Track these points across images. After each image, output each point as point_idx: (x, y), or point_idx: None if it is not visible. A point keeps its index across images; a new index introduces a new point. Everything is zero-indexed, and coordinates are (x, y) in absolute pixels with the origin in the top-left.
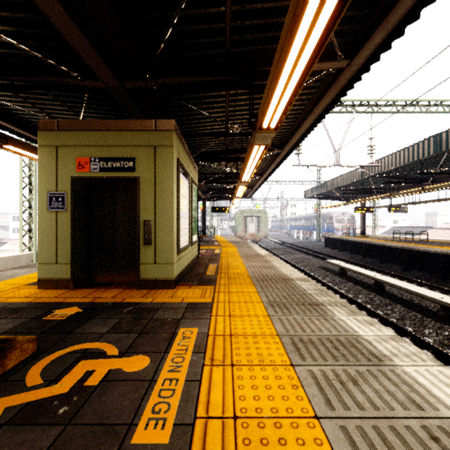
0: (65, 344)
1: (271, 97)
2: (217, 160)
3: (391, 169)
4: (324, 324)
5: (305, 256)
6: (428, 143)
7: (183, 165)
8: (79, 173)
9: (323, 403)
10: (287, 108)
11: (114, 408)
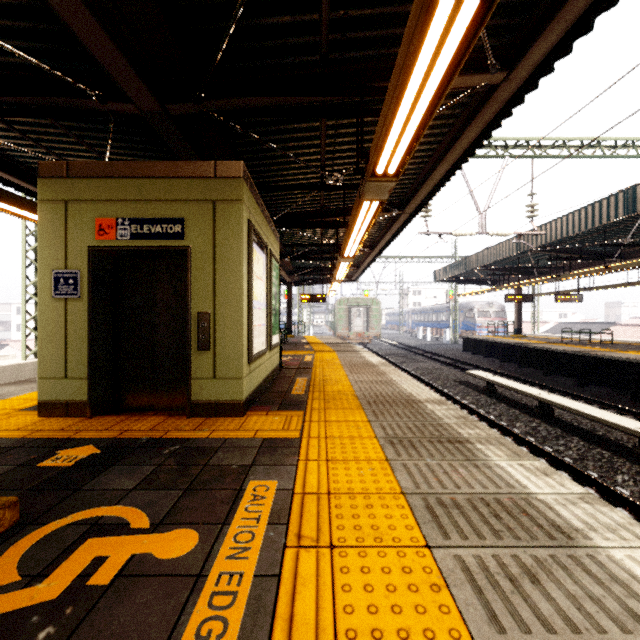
0: (66, 510)
1: (391, 124)
2: (308, 226)
3: (561, 238)
4: (474, 474)
5: (435, 365)
6: (616, 201)
7: (257, 231)
8: (99, 241)
9: (484, 620)
10: (415, 142)
11: (133, 630)
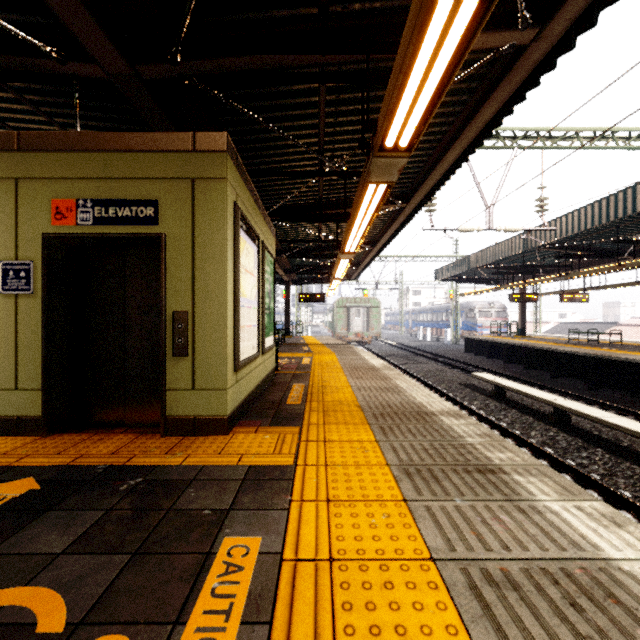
0: None
1: (407, 77)
2: (306, 219)
3: (574, 233)
4: (522, 524)
5: (438, 366)
6: (633, 194)
7: (245, 217)
8: (56, 227)
9: None
10: (436, 100)
11: None
